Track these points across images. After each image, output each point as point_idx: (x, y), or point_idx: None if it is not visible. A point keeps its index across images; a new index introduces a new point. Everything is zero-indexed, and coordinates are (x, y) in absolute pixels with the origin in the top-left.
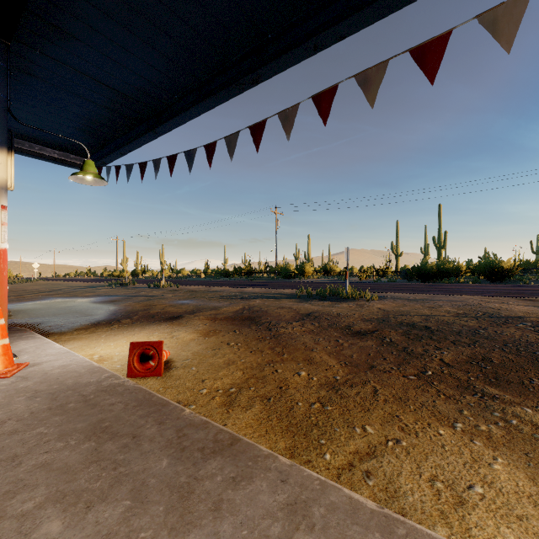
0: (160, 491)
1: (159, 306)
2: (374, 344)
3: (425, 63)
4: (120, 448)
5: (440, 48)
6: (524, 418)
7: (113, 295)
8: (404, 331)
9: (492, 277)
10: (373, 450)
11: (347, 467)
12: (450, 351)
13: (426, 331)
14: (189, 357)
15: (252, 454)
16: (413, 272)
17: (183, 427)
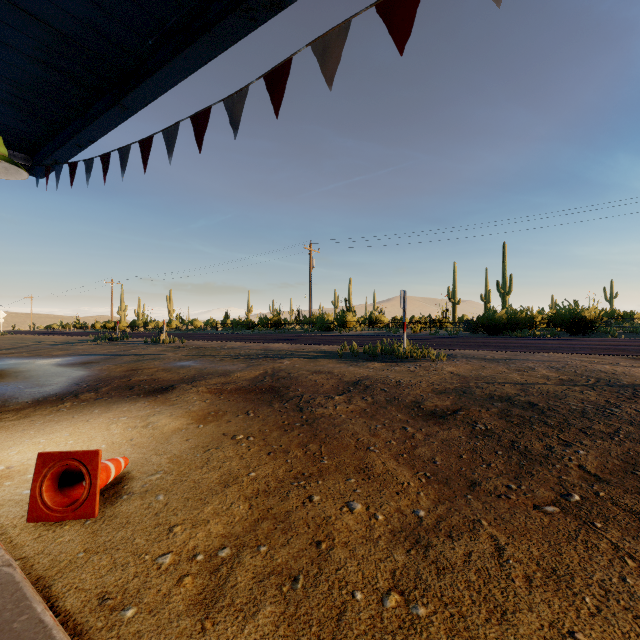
0: None
1: (147, 371)
2: (463, 436)
3: None
4: None
5: None
6: None
7: (91, 354)
8: (500, 410)
9: (572, 329)
10: None
11: None
12: (587, 449)
13: (533, 410)
14: (161, 468)
15: None
16: (477, 323)
17: None
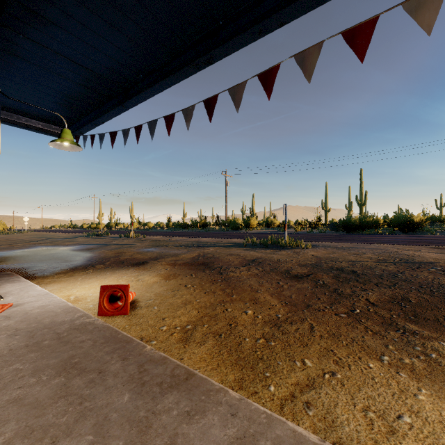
0: (121, 425)
1: (128, 254)
2: (309, 286)
3: (356, 44)
4: (87, 383)
5: (369, 31)
6: (442, 352)
7: (90, 244)
8: (334, 274)
9: (404, 229)
10: (312, 382)
11: (289, 398)
12: (374, 292)
13: (353, 274)
14: (151, 298)
15: (205, 388)
16: (339, 224)
17: (144, 363)
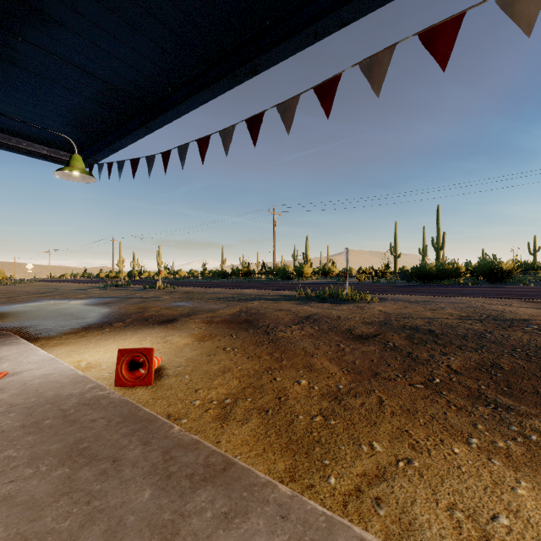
0: (139, 532)
1: (154, 309)
2: (377, 349)
3: (436, 48)
4: (97, 475)
5: (453, 31)
6: None
7: (107, 296)
8: (407, 335)
9: (491, 278)
10: (382, 472)
11: (354, 493)
12: (457, 357)
13: (430, 335)
14: (182, 364)
15: (247, 482)
16: (412, 273)
17: (170, 448)
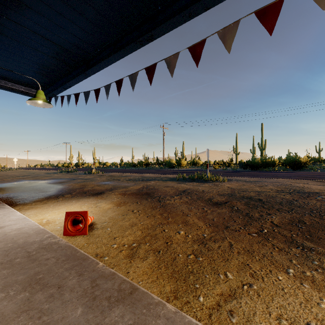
0: None
1: (90, 186)
2: (227, 211)
3: (266, 21)
4: (47, 298)
5: (277, 11)
6: None
7: (62, 178)
8: (245, 202)
9: (294, 167)
10: (233, 293)
11: (215, 307)
12: (276, 216)
13: (259, 202)
14: (106, 221)
15: (146, 302)
16: (246, 164)
17: (96, 278)
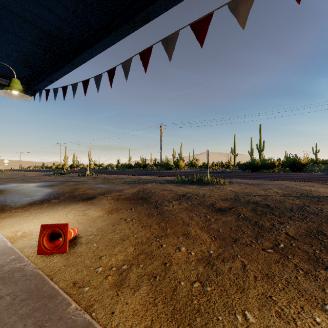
0: None
1: (81, 189)
2: (233, 219)
3: None
4: None
5: None
6: None
7: (53, 181)
8: (252, 208)
9: (294, 169)
10: None
11: None
12: (290, 225)
13: (268, 208)
14: (93, 233)
15: None
16: (246, 165)
17: None
